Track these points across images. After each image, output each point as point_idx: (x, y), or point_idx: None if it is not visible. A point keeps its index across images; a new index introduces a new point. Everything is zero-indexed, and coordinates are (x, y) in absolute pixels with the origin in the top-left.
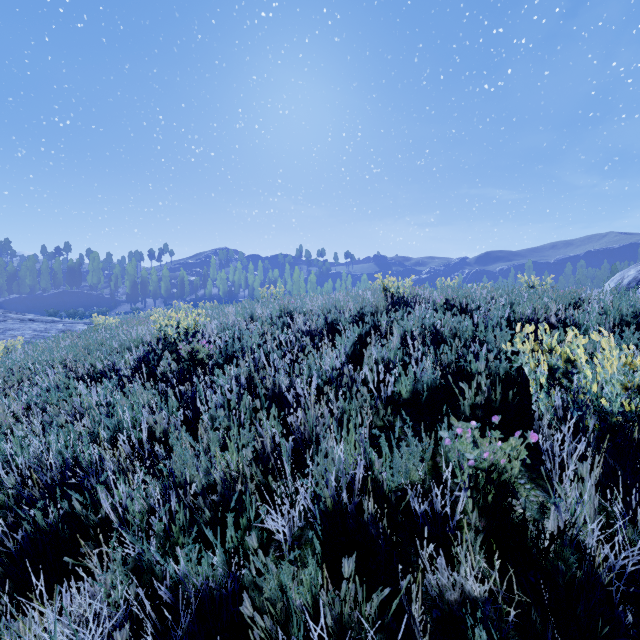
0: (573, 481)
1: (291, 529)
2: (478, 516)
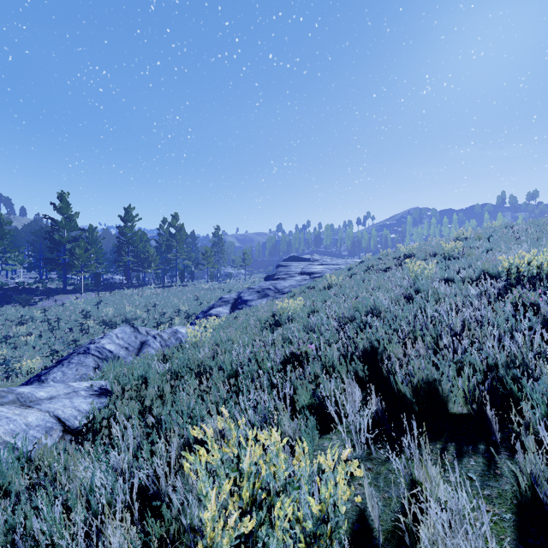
0: None
1: None
2: None
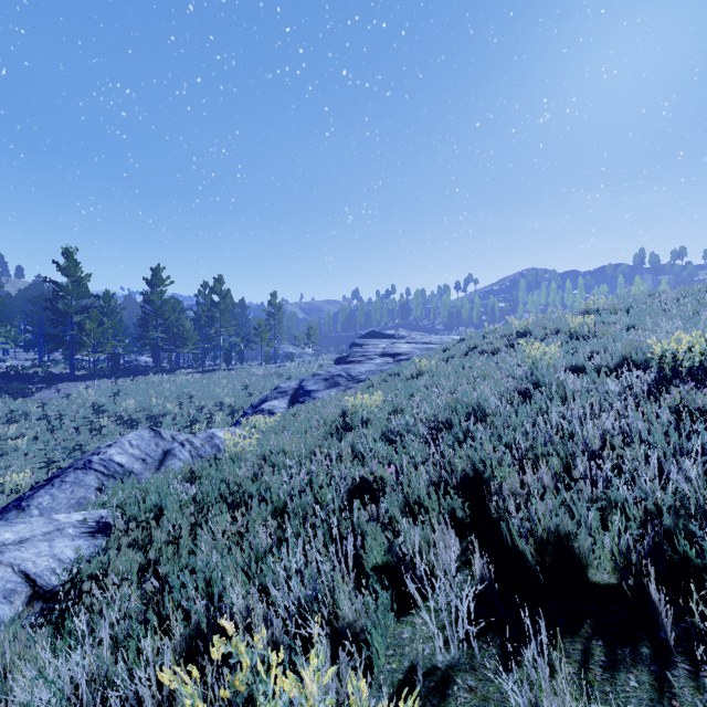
0: None
1: None
2: None
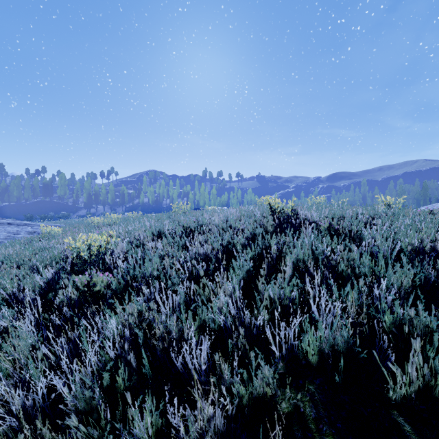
0: None
1: None
2: None
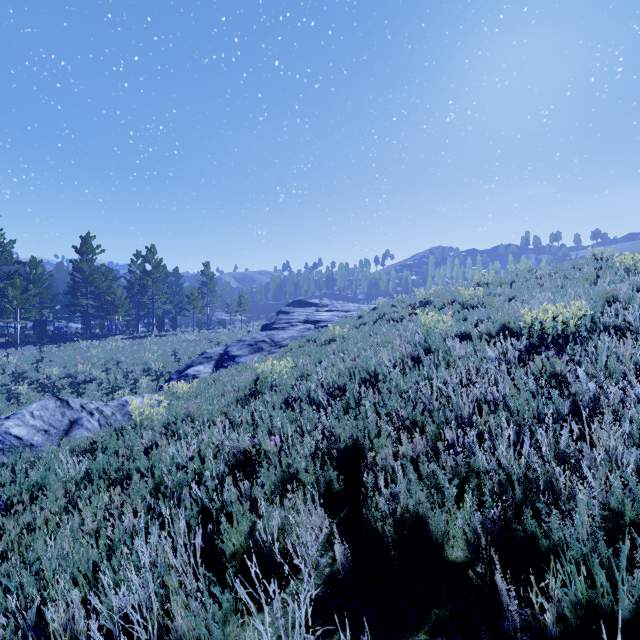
0: None
1: None
2: None
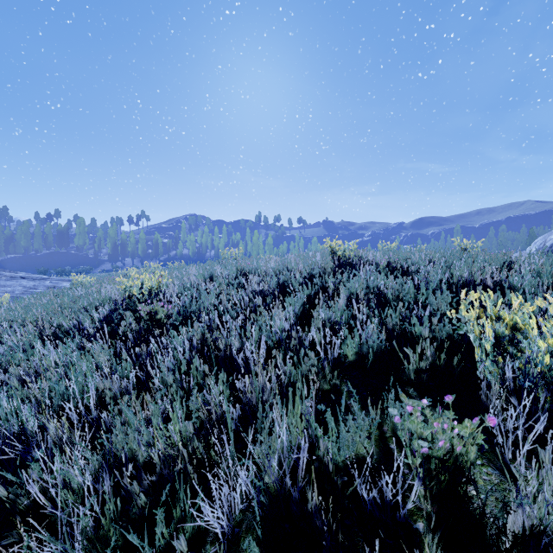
0: (525, 456)
1: (232, 512)
2: (429, 499)
